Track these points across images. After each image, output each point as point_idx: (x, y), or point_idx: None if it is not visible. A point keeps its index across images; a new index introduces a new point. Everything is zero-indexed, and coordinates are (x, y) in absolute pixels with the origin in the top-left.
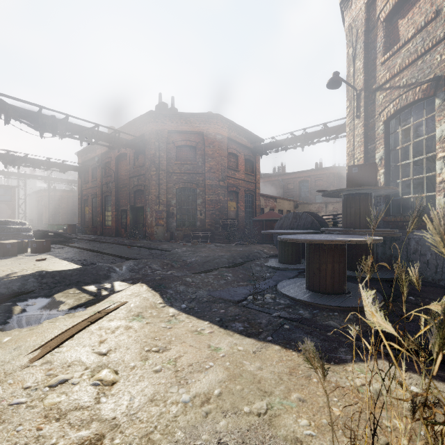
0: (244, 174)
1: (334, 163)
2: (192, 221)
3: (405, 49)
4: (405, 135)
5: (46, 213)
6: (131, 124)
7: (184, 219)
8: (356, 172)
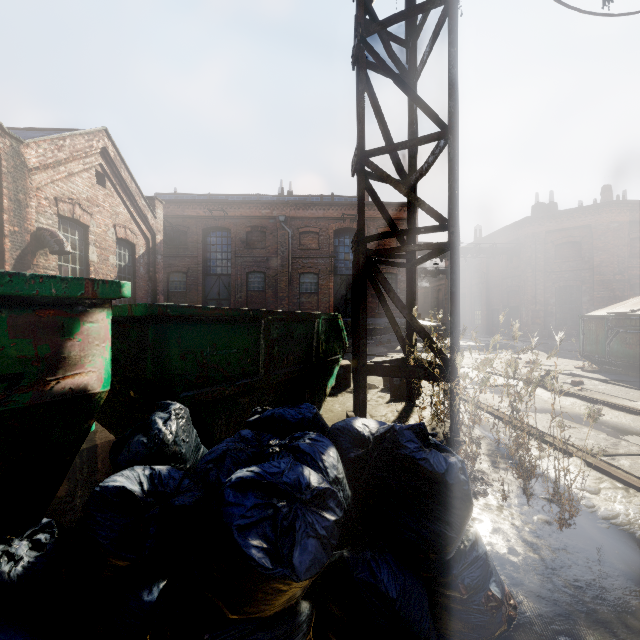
0: None
1: None
2: (576, 320)
3: None
4: None
5: None
6: (504, 230)
7: (565, 318)
8: None
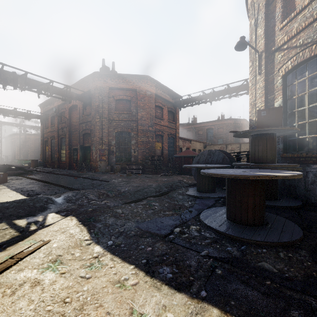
0: (167, 122)
1: (230, 116)
2: (128, 157)
3: (302, 14)
4: (300, 87)
5: (18, 151)
6: (80, 82)
7: (122, 156)
8: (264, 115)
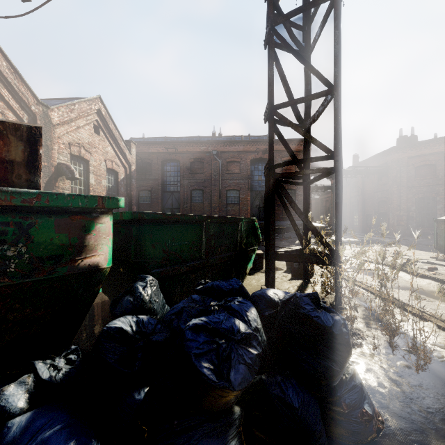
0: None
1: None
2: (432, 222)
3: None
4: None
5: None
6: (376, 156)
7: (423, 221)
8: None
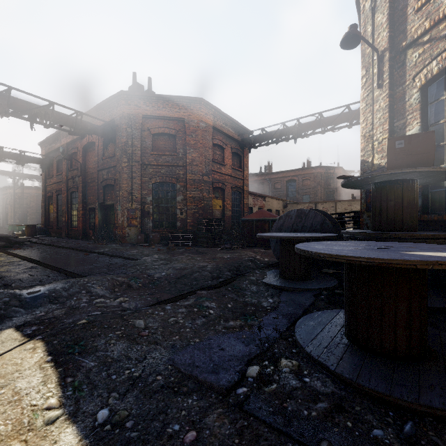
0: (231, 169)
1: (320, 163)
2: (172, 221)
3: None
4: None
5: (11, 213)
6: (100, 108)
7: (162, 219)
8: (401, 146)
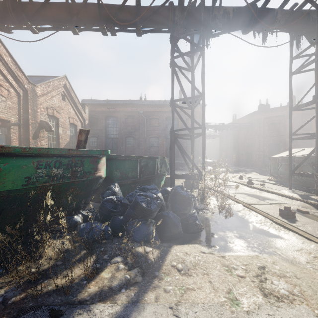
0: None
1: None
2: None
3: None
4: None
5: None
6: (245, 117)
7: None
8: None
